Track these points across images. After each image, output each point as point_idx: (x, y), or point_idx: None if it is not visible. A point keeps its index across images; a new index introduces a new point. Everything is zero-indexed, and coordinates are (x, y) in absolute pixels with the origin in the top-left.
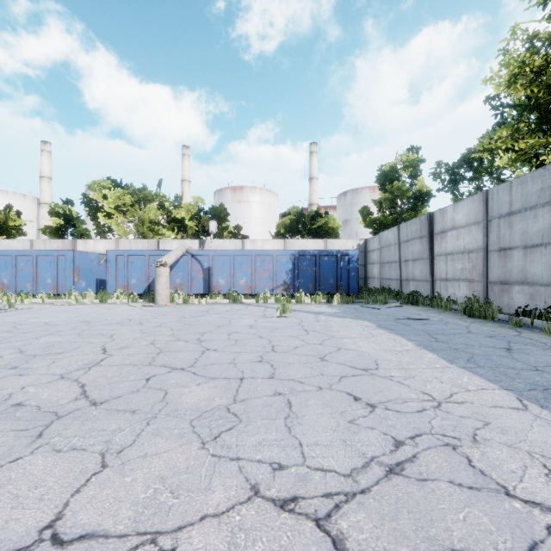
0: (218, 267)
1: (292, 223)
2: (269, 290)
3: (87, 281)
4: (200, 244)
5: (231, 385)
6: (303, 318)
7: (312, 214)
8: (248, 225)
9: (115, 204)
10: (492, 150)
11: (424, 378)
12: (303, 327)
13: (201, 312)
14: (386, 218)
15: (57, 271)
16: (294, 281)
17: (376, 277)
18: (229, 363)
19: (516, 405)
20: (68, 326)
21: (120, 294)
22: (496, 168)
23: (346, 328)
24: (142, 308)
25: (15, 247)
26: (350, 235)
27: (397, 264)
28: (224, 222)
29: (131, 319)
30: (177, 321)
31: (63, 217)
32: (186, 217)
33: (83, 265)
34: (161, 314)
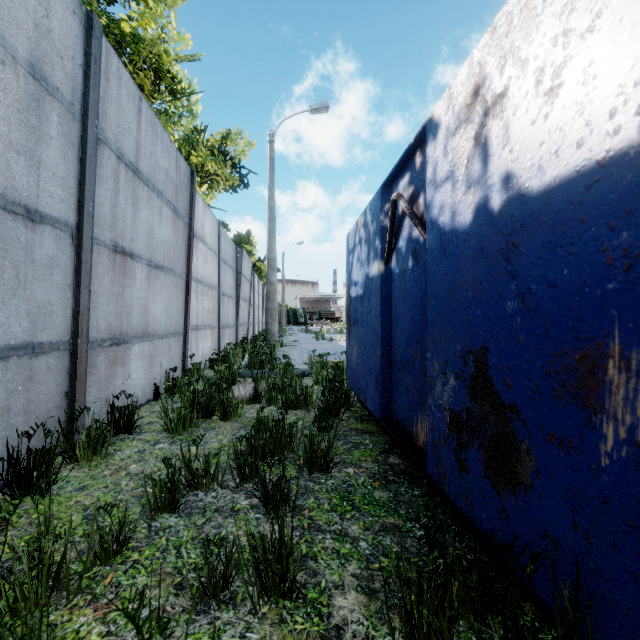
0: None
1: None
2: None
3: None
4: None
5: None
6: None
7: None
8: None
9: None
10: None
11: None
12: None
13: None
14: None
15: None
16: None
17: None
18: None
19: (342, 343)
20: None
21: None
22: None
23: None
24: None
25: None
26: None
27: (53, 241)
28: None
29: None
30: None
31: None
32: None
33: None
34: None
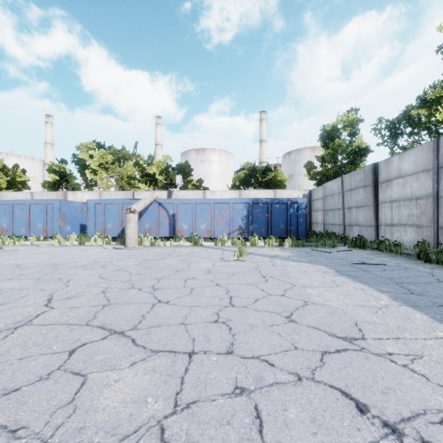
0: (181, 214)
1: (246, 176)
2: (226, 234)
3: (72, 226)
4: (168, 195)
5: (175, 367)
6: (259, 262)
7: (262, 169)
8: (209, 180)
9: (99, 162)
10: (430, 106)
11: (437, 359)
12: (260, 273)
13: (163, 255)
14: (328, 171)
15: (46, 217)
16: (248, 226)
17: (320, 223)
18: (179, 324)
19: None
20: (34, 269)
21: (98, 237)
22: (432, 123)
23: (305, 274)
24: (112, 250)
25: (19, 198)
26: (294, 188)
27: (340, 211)
28: (188, 176)
29: (97, 262)
30: (139, 264)
31: (58, 174)
32: (156, 172)
33: (68, 212)
34: (127, 257)
